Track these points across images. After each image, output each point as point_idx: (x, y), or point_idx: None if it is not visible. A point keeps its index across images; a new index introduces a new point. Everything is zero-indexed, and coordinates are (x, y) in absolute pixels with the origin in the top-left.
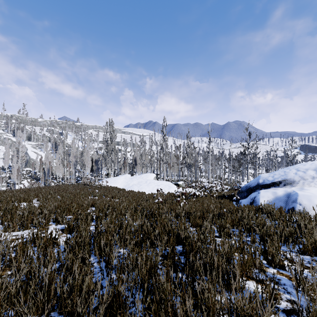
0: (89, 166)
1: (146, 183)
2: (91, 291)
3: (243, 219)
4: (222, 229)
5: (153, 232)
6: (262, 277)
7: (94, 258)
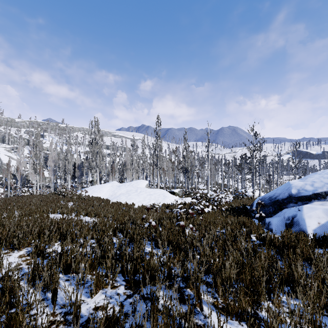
0: (69, 171)
1: (137, 192)
2: None
3: None
4: None
5: None
6: None
7: None
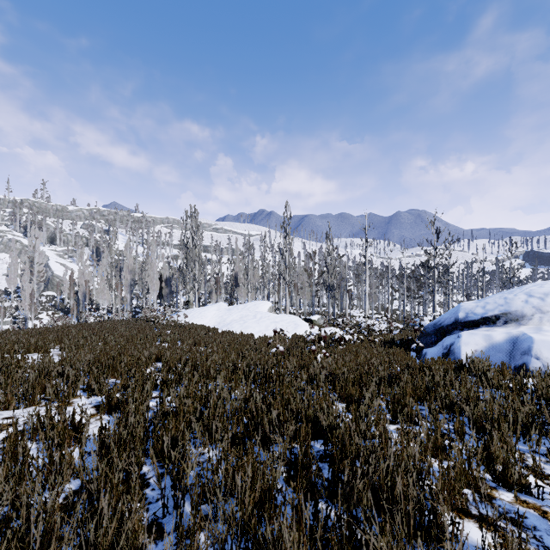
0: (155, 288)
1: (255, 318)
2: None
3: (435, 386)
4: (400, 407)
5: (267, 414)
6: (488, 511)
7: (152, 468)
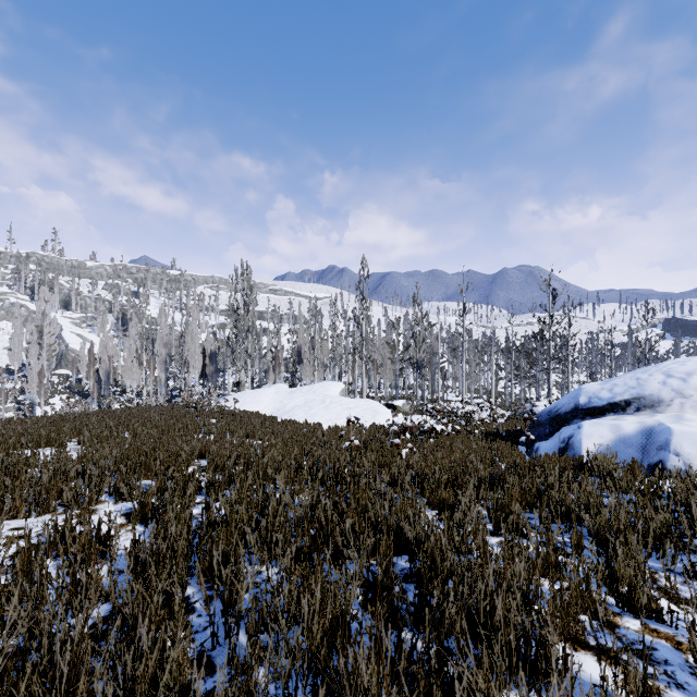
0: (197, 365)
1: (324, 404)
2: (182, 692)
3: (549, 489)
4: (503, 515)
5: (339, 523)
6: (609, 642)
7: (197, 590)
